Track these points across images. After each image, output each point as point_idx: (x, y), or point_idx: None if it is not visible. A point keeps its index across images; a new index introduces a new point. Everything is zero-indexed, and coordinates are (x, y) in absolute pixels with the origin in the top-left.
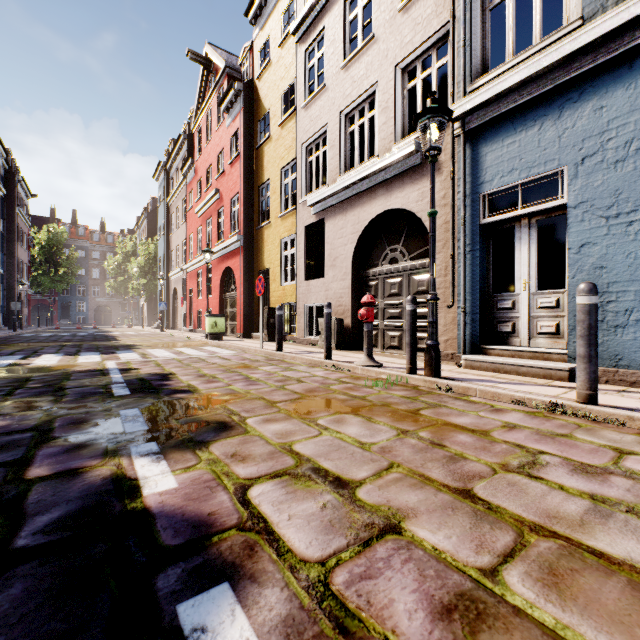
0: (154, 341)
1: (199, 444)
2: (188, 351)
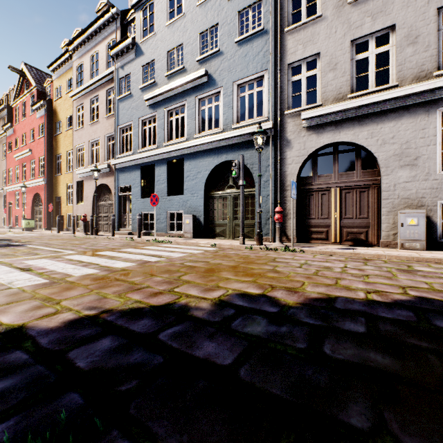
0: None
1: (23, 242)
2: (13, 235)
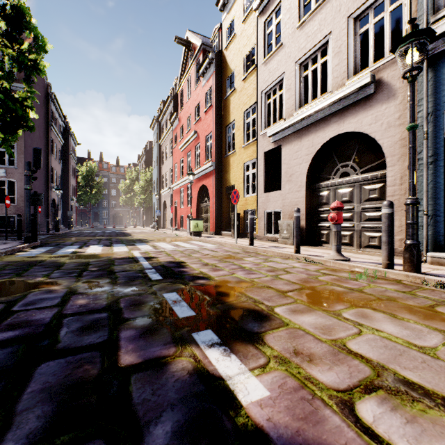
0: (155, 237)
1: (252, 335)
2: (182, 244)
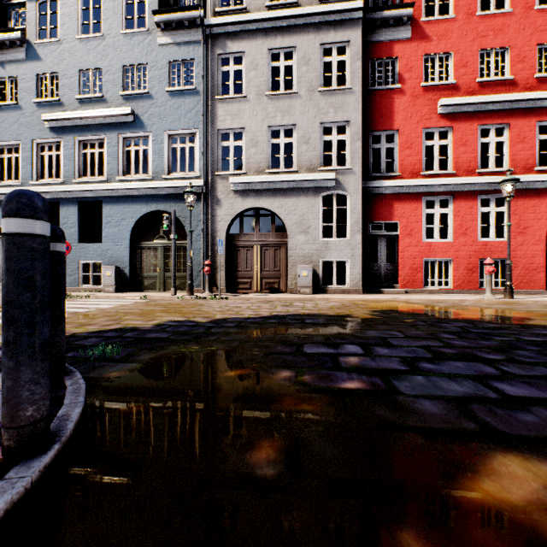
0: None
1: None
2: None
